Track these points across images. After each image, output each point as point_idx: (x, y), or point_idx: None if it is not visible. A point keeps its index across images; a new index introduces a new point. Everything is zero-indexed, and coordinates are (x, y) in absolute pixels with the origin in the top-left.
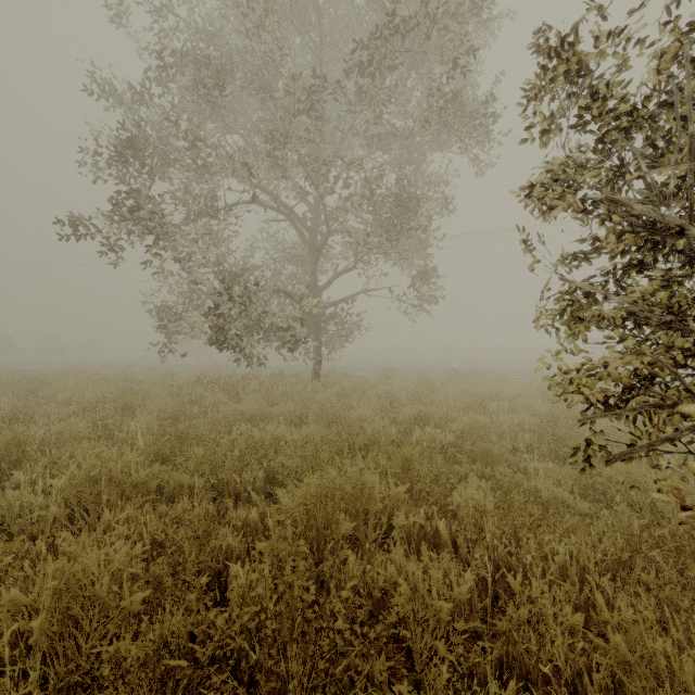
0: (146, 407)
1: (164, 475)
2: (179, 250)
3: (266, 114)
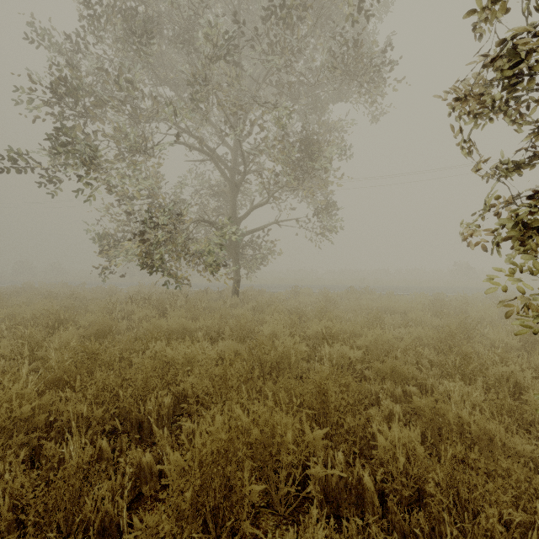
0: (78, 323)
1: (59, 404)
2: (111, 181)
3: (192, 69)
